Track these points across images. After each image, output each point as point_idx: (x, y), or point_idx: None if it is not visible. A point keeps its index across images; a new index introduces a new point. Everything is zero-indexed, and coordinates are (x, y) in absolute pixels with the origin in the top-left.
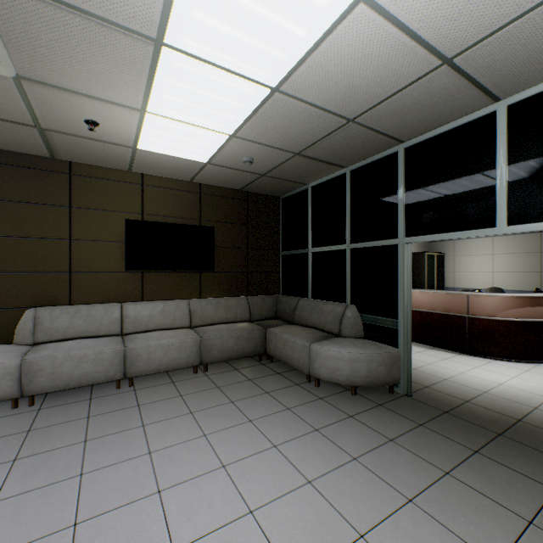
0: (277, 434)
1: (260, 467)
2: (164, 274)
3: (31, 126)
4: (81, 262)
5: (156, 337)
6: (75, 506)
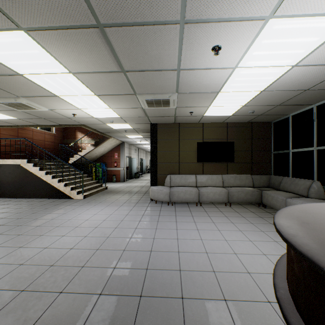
0: (263, 228)
1: (255, 234)
2: (211, 163)
3: (172, 116)
4: (182, 159)
5: (209, 188)
6: (196, 227)
